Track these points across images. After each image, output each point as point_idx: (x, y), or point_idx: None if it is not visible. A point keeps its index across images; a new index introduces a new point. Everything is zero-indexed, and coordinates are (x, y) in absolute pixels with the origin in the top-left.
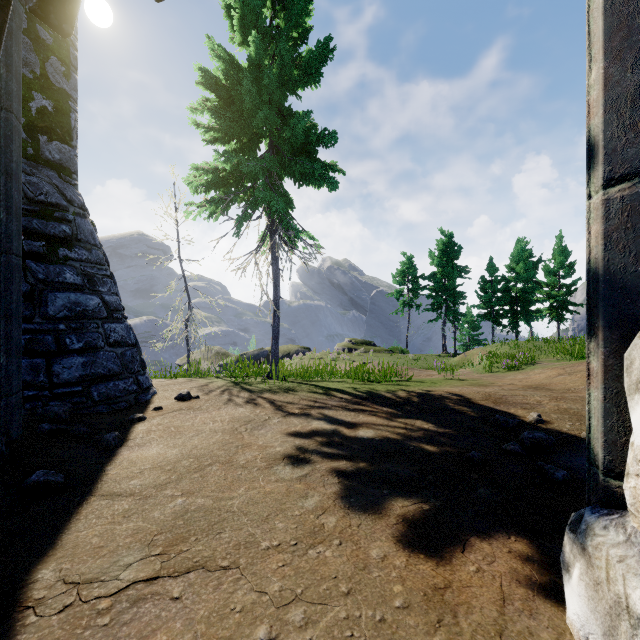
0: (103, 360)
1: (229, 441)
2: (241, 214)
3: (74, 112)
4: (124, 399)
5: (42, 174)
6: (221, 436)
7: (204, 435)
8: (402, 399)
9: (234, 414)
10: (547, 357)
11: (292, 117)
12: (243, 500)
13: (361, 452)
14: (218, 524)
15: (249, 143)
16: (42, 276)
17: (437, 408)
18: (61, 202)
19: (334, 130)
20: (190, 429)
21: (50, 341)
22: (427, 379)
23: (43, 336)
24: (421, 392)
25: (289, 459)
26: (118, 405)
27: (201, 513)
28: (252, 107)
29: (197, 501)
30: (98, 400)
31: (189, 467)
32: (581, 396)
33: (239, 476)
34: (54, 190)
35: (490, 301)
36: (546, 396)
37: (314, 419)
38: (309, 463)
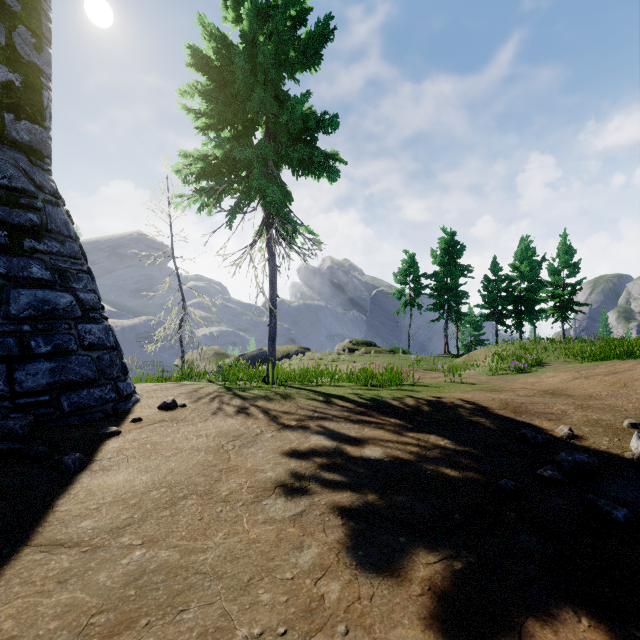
0: (75, 365)
1: (212, 463)
2: (234, 205)
3: (47, 90)
4: (100, 409)
5: (7, 156)
6: (203, 456)
7: (184, 455)
8: (411, 408)
9: (222, 427)
10: (555, 358)
11: (290, 103)
12: (219, 553)
13: (368, 479)
14: (181, 595)
15: (244, 130)
16: (3, 270)
17: (451, 419)
18: (28, 187)
19: (335, 114)
20: (169, 447)
21: (12, 344)
22: (433, 383)
23: (3, 338)
24: (431, 399)
25: (282, 489)
26: (92, 416)
27: (161, 575)
28: (246, 88)
29: (160, 555)
30: (68, 411)
31: (158, 501)
32: (608, 404)
33: (218, 514)
34: (20, 174)
35: (493, 301)
36: (569, 404)
37: (313, 433)
38: (306, 495)
